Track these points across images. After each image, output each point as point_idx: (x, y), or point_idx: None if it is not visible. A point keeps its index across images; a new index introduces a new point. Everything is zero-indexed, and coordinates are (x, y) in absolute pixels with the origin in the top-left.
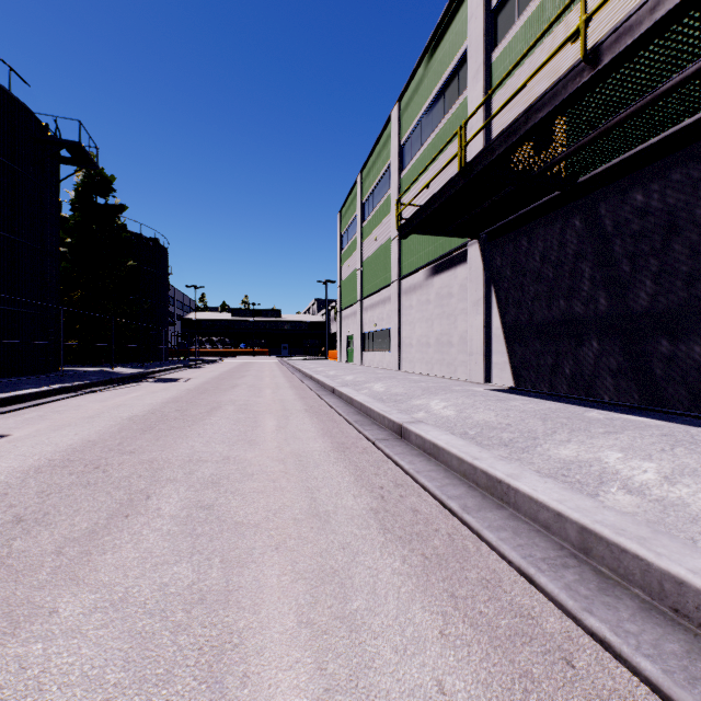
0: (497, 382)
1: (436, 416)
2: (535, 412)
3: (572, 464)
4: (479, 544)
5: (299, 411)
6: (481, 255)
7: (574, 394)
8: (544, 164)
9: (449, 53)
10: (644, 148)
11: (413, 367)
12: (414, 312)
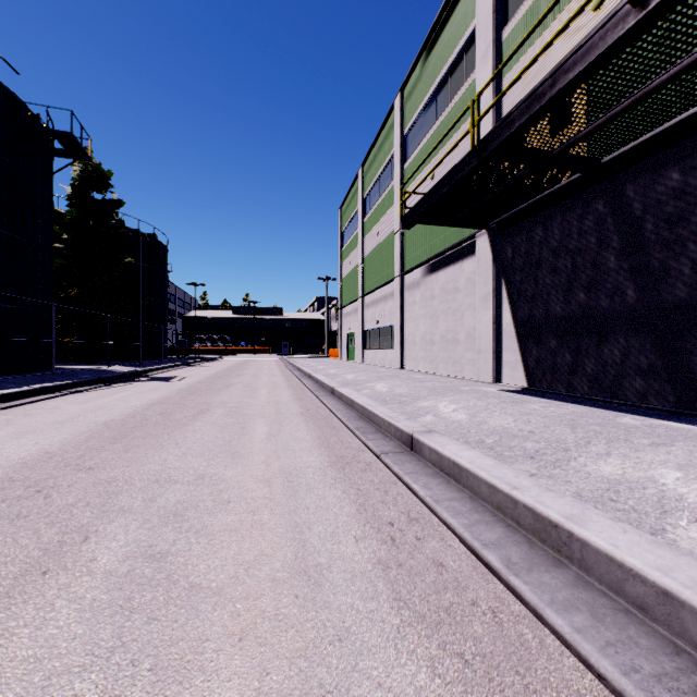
0: (508, 382)
1: (446, 421)
2: (559, 417)
3: (619, 485)
4: (541, 633)
5: (294, 414)
6: (490, 247)
7: (597, 396)
8: (567, 141)
9: (455, 35)
10: (683, 119)
11: (416, 365)
12: (418, 308)
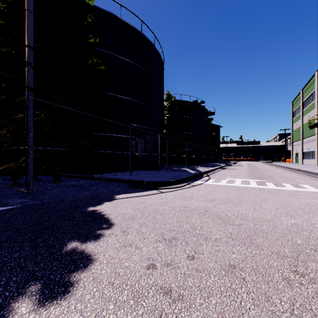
0: None
1: None
2: None
3: None
4: (300, 173)
5: (278, 169)
6: None
7: None
8: None
9: None
10: None
11: None
12: None
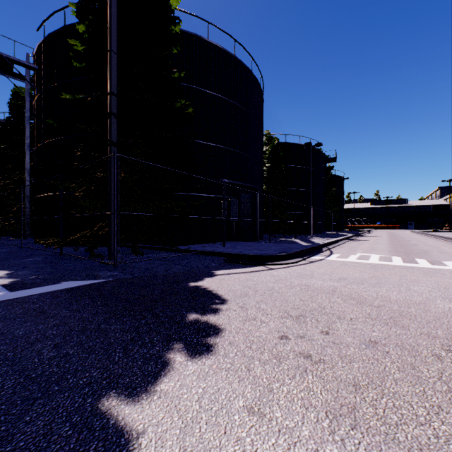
0: None
1: None
2: None
3: None
4: None
5: (438, 242)
6: None
7: None
8: None
9: None
10: None
11: None
12: None
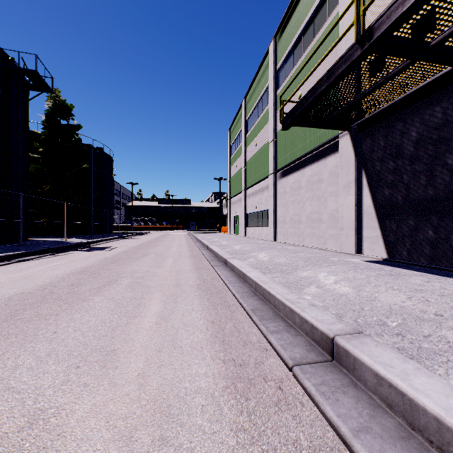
0: (368, 254)
1: (332, 293)
2: None
3: None
4: None
5: (191, 287)
6: (352, 144)
7: None
8: (450, 28)
9: None
10: None
11: (286, 239)
12: (287, 196)
